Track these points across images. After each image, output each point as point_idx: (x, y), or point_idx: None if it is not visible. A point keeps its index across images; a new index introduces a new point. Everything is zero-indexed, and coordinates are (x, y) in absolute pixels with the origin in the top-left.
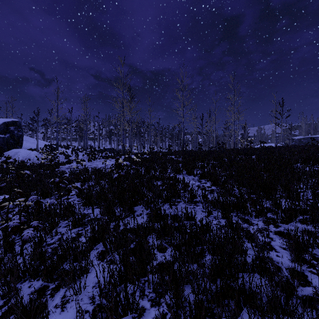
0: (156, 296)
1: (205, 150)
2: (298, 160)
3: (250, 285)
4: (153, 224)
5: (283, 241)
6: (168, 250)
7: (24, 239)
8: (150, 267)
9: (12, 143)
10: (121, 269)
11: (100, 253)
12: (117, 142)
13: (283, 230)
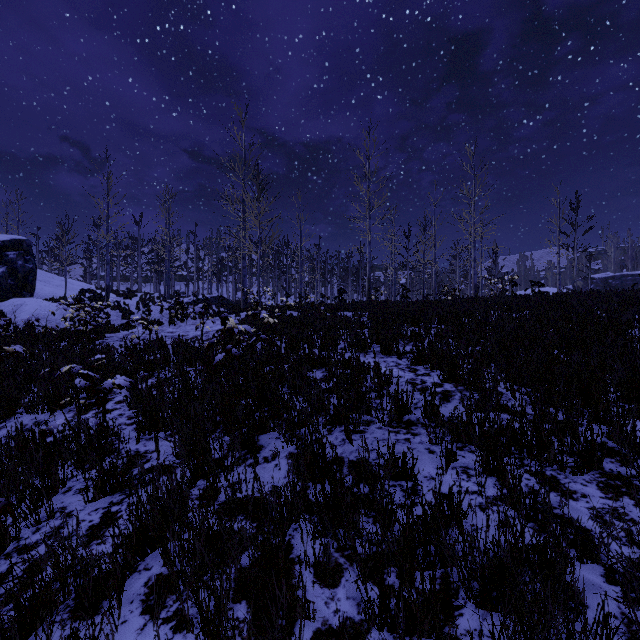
0: None
1: (416, 301)
2: (632, 321)
3: None
4: (304, 486)
5: None
6: (347, 577)
7: None
8: None
9: (13, 286)
10: None
11: (152, 587)
12: (233, 285)
13: None
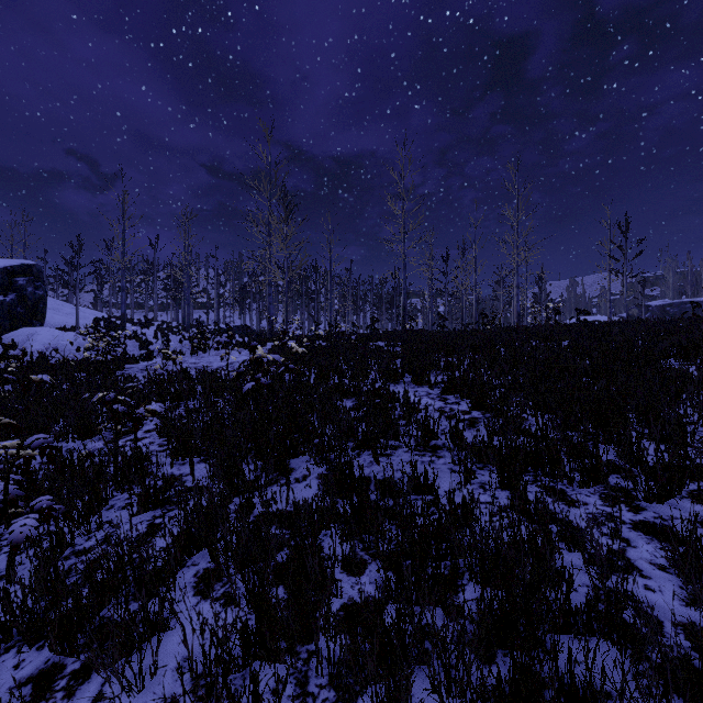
0: (338, 699)
1: (454, 330)
2: (669, 350)
3: (589, 676)
4: (333, 502)
5: (657, 549)
6: (370, 569)
7: (13, 542)
8: (323, 617)
9: (22, 314)
10: (252, 620)
11: (201, 578)
12: (257, 314)
13: (652, 518)
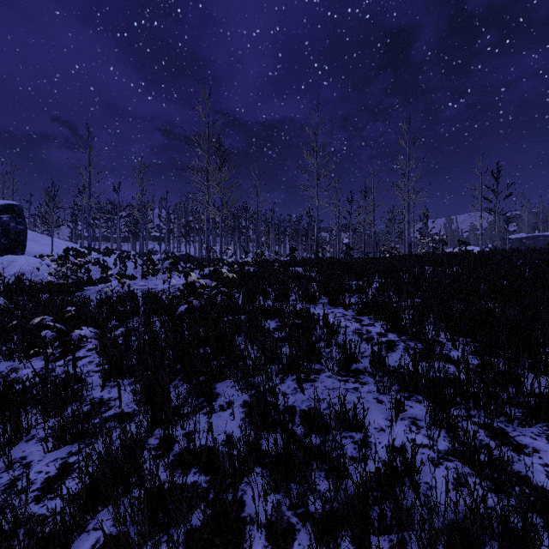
0: None
1: (358, 258)
2: None
3: None
4: (257, 436)
5: None
6: (299, 540)
7: None
8: None
9: (6, 244)
10: None
11: None
12: (200, 245)
13: None
